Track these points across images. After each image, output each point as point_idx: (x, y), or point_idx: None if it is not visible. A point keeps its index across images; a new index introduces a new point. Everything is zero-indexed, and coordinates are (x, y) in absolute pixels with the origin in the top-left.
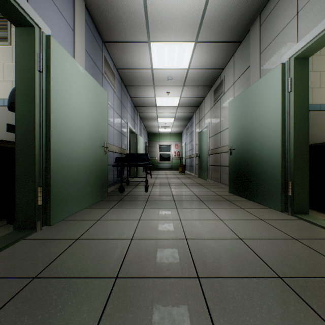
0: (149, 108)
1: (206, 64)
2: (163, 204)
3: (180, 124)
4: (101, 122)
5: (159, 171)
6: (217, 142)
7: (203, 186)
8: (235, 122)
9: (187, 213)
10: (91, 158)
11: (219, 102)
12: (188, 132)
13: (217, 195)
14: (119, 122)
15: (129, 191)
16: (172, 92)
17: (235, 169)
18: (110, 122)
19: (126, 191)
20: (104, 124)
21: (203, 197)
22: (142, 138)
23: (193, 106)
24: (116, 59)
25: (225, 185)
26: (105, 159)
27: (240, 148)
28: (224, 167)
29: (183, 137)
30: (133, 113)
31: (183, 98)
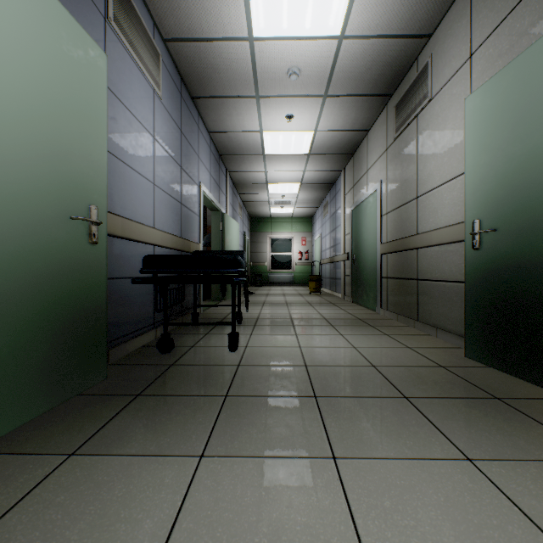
0: (250, 161)
1: (390, 20)
2: (278, 421)
3: (310, 197)
4: (69, 134)
5: (270, 288)
6: (407, 224)
7: (376, 329)
8: (496, 149)
9: (395, 511)
10: (0, 253)
11: (412, 126)
12: (326, 213)
13: (436, 366)
14: (174, 175)
15: (189, 348)
16: (299, 116)
17: (496, 291)
18: (140, 166)
19: (181, 346)
20: (87, 147)
21: (402, 376)
22: (236, 223)
23: (340, 155)
24: (156, 4)
25: (435, 329)
26: (96, 261)
27: (526, 225)
28: (432, 283)
29: (316, 224)
30: (215, 168)
31: (321, 133)
